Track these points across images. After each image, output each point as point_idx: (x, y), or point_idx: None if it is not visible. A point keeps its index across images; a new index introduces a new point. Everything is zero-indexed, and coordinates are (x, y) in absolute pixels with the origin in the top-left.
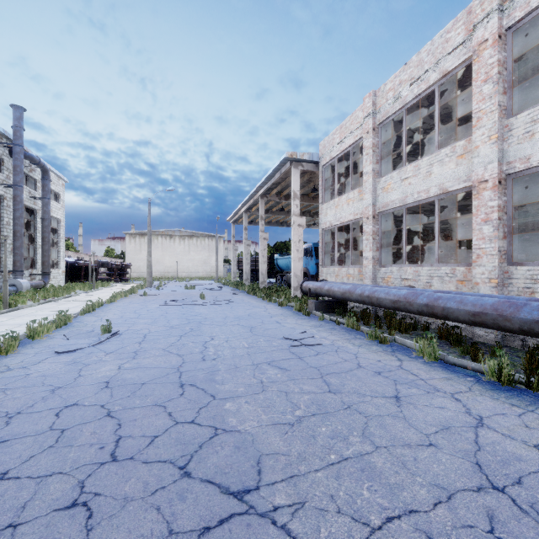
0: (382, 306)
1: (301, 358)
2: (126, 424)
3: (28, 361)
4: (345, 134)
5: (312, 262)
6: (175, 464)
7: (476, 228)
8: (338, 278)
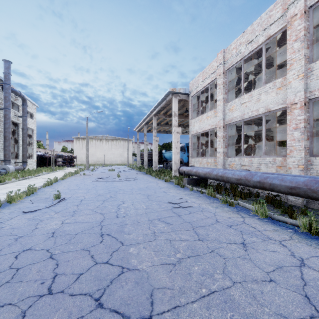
0: (230, 182)
1: (180, 216)
2: (62, 264)
3: (4, 218)
4: (206, 76)
5: (185, 155)
6: (92, 296)
7: (289, 133)
8: (201, 164)
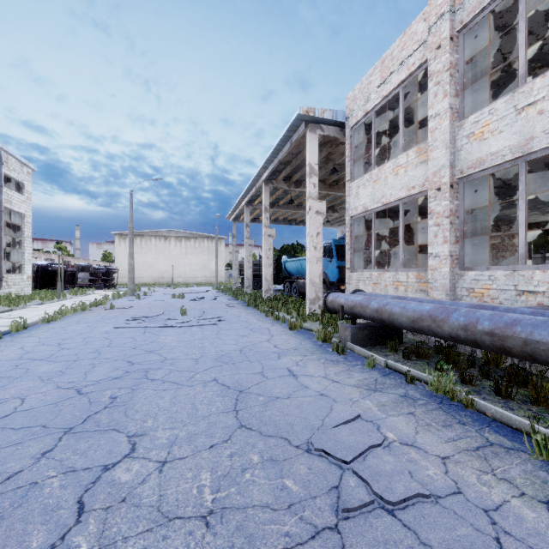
0: (541, 361)
1: None
2: None
3: None
4: (391, 68)
5: (331, 264)
6: None
7: None
8: (377, 287)
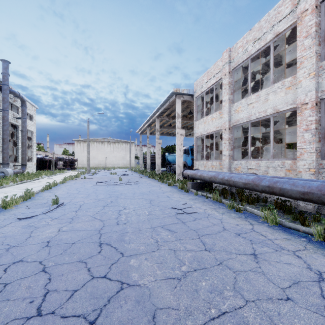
0: (237, 187)
1: (184, 222)
2: (55, 278)
3: None
4: (210, 76)
5: (189, 158)
6: (87, 319)
7: (299, 135)
8: (205, 168)
